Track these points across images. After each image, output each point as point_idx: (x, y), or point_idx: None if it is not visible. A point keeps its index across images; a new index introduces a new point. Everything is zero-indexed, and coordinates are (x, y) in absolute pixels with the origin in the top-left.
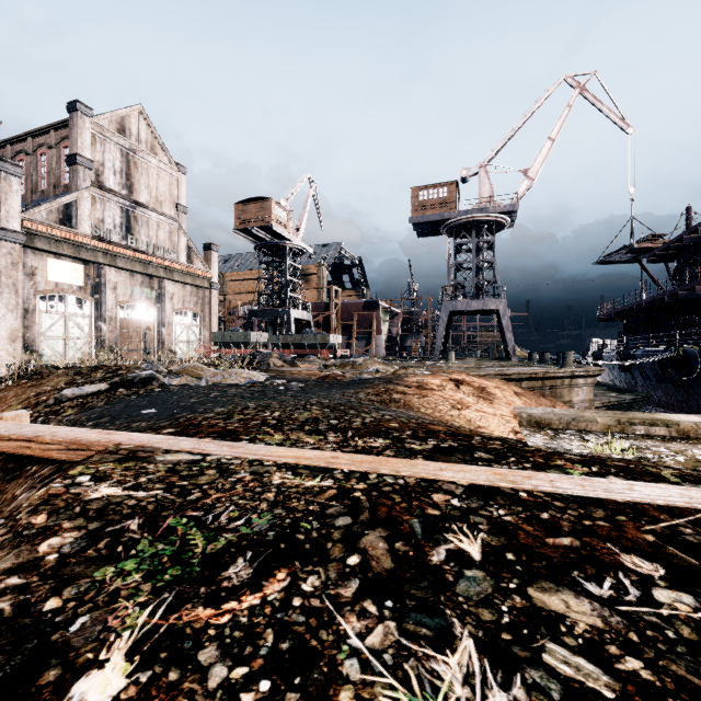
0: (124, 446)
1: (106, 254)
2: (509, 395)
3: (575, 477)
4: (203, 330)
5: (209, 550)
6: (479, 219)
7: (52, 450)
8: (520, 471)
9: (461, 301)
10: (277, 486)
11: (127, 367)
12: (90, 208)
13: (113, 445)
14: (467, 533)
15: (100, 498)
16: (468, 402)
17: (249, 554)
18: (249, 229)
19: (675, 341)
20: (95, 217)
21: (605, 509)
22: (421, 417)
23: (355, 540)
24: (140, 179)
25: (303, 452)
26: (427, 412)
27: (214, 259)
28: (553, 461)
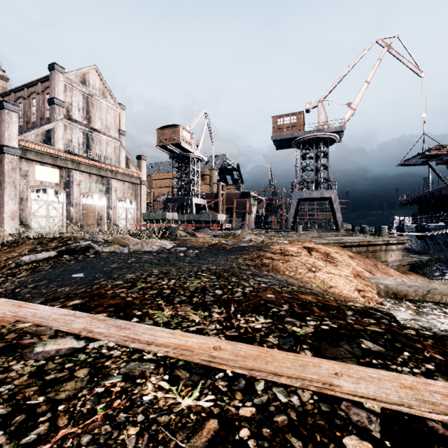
0: (20, 325)
1: (73, 162)
2: (346, 259)
3: None
4: (136, 211)
5: None
6: (318, 137)
7: None
8: (432, 382)
9: (306, 192)
10: (146, 409)
11: (75, 238)
12: (63, 132)
13: (12, 323)
14: None
15: None
16: (319, 265)
17: None
18: (165, 145)
19: None
20: (66, 138)
21: None
22: (288, 283)
23: None
24: (95, 113)
25: (186, 339)
26: (290, 274)
27: (143, 165)
28: None
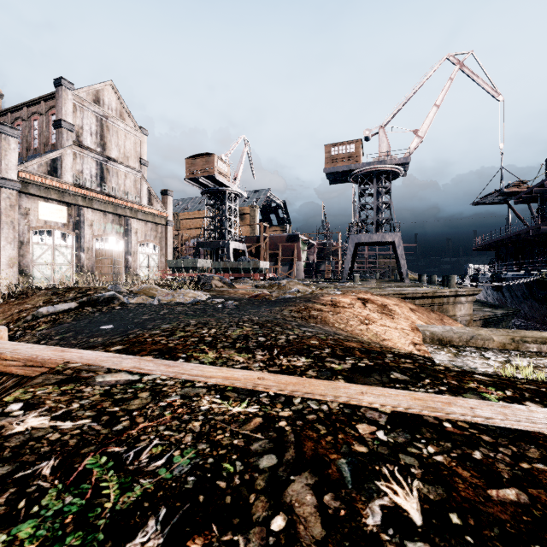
0: (72, 364)
1: (85, 198)
2: (406, 311)
3: (494, 403)
4: (160, 257)
5: (120, 504)
6: (378, 169)
7: (12, 366)
8: (439, 396)
9: (364, 235)
10: (204, 413)
11: (95, 288)
12: (72, 162)
13: (62, 363)
14: (400, 481)
15: (22, 432)
16: (373, 318)
17: (162, 512)
18: (196, 178)
19: (537, 266)
20: (76, 169)
21: (537, 446)
22: (336, 333)
23: (280, 490)
24: (111, 139)
25: (233, 373)
26: (340, 327)
27: (169, 202)
28: (466, 383)
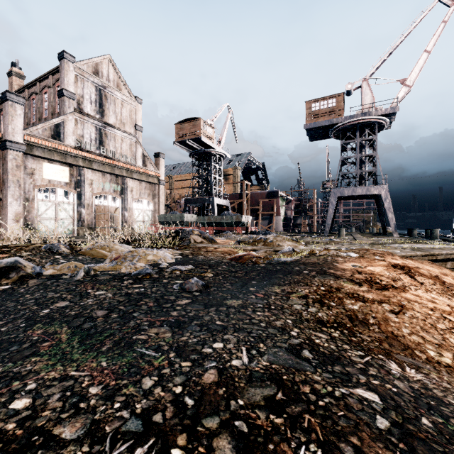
0: None
1: (85, 160)
2: None
3: None
4: (153, 213)
5: None
6: (362, 122)
7: None
8: None
9: (347, 188)
10: None
11: (19, 249)
12: (73, 127)
13: None
14: None
15: None
16: None
17: None
18: (185, 141)
19: None
20: (77, 133)
21: None
22: None
23: None
24: (109, 107)
25: None
26: (447, 360)
27: (161, 163)
28: None
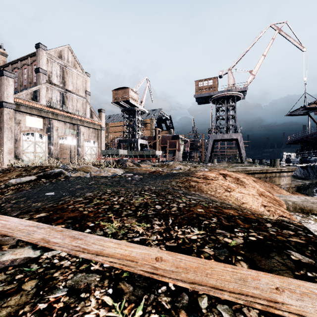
0: None
1: (53, 114)
2: (252, 182)
3: None
4: (97, 149)
5: None
6: (228, 95)
7: None
8: None
9: (219, 135)
10: None
11: (51, 167)
12: (45, 92)
13: None
14: None
15: None
16: (233, 187)
17: None
18: (118, 102)
19: None
20: (48, 97)
21: None
22: (212, 200)
23: None
24: (69, 79)
25: (131, 249)
26: (212, 193)
27: (102, 116)
28: None
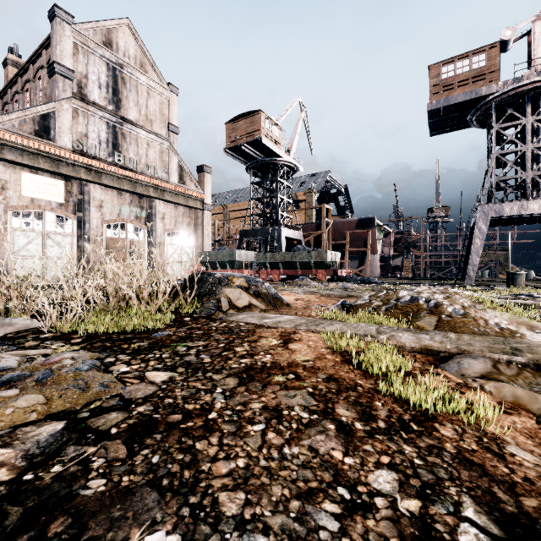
0: None
1: (90, 170)
2: None
3: None
4: (195, 250)
5: None
6: (538, 87)
7: None
8: None
9: (510, 203)
10: None
11: None
12: (71, 121)
13: None
14: None
15: None
16: None
17: None
18: (238, 146)
19: None
20: (78, 131)
21: None
22: None
23: None
24: (129, 95)
25: None
26: None
27: (206, 180)
28: None
